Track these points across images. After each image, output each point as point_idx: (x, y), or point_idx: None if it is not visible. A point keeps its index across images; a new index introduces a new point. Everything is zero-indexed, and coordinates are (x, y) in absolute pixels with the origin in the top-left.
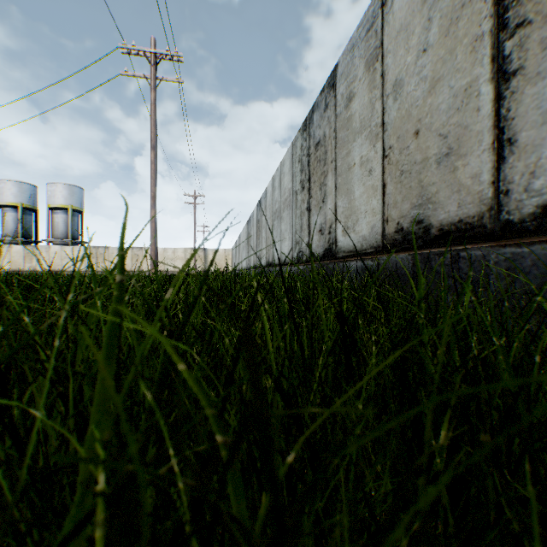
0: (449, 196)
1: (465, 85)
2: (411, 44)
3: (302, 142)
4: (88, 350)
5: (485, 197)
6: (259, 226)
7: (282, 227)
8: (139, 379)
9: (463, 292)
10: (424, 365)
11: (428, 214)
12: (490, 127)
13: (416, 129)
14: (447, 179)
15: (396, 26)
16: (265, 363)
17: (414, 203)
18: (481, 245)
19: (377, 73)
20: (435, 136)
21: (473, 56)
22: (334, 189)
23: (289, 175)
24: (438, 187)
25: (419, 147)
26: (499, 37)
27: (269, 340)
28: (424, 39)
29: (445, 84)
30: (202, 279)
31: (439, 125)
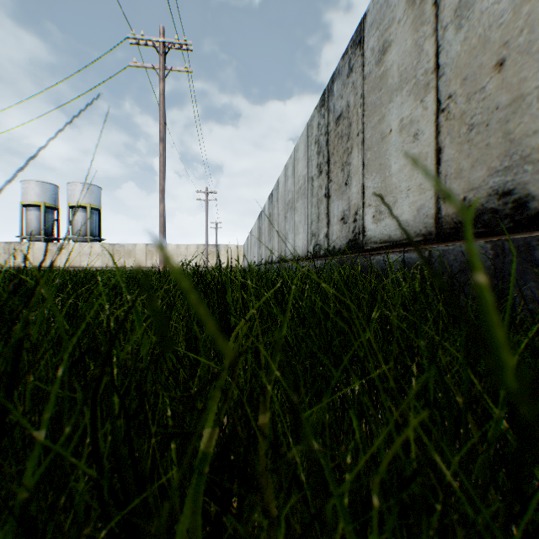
0: None
1: None
2: None
3: (319, 120)
4: None
5: None
6: (270, 219)
7: (296, 219)
8: None
9: None
10: None
11: (524, 179)
12: None
13: (499, 58)
14: None
15: None
16: None
17: (495, 167)
18: None
19: (426, 2)
20: (538, 59)
21: None
22: (361, 167)
23: (303, 160)
24: None
25: (504, 83)
26: None
27: None
28: None
29: None
30: None
31: None
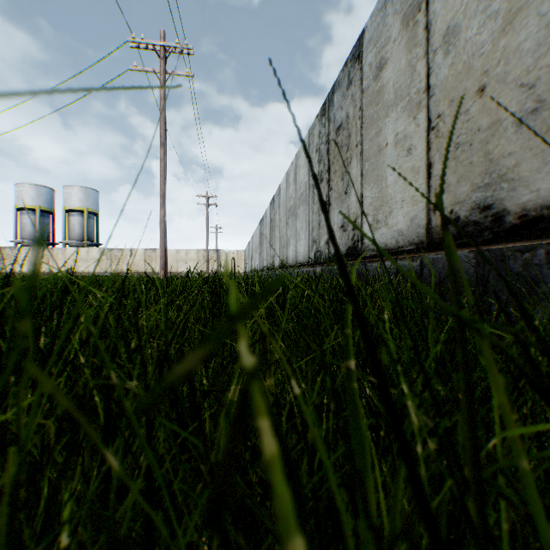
0: (539, 168)
1: None
2: None
3: (320, 129)
4: None
5: None
6: (272, 225)
7: (297, 225)
8: None
9: None
10: None
11: (501, 196)
12: None
13: (480, 85)
14: (534, 145)
15: None
16: None
17: (477, 184)
18: None
19: (419, 26)
20: (513, 88)
21: None
22: (360, 177)
23: (305, 168)
24: (519, 158)
25: (485, 108)
26: None
27: None
28: None
29: (531, 12)
30: None
31: (520, 72)
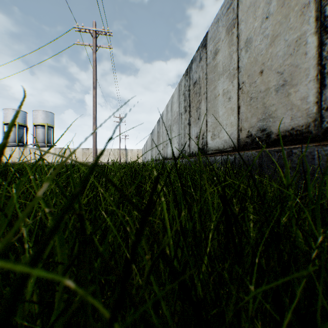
0: (285, 112)
1: (296, 38)
2: (257, 14)
3: (185, 82)
4: (0, 235)
5: (311, 112)
6: (158, 135)
7: (172, 135)
8: (58, 252)
9: (323, 179)
10: (294, 239)
11: (269, 125)
12: (314, 65)
13: (261, 69)
14: (283, 101)
15: (247, 4)
16: (164, 254)
17: (260, 118)
18: (308, 145)
19: (234, 35)
20: (274, 73)
21: (301, 18)
22: (205, 111)
23: (177, 103)
24: (277, 107)
25: (263, 81)
26: (321, 3)
27: (167, 219)
28: (266, 10)
29: (281, 38)
30: (90, 171)
31: (277, 66)
